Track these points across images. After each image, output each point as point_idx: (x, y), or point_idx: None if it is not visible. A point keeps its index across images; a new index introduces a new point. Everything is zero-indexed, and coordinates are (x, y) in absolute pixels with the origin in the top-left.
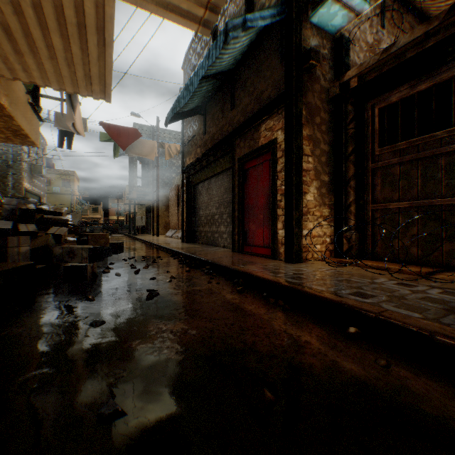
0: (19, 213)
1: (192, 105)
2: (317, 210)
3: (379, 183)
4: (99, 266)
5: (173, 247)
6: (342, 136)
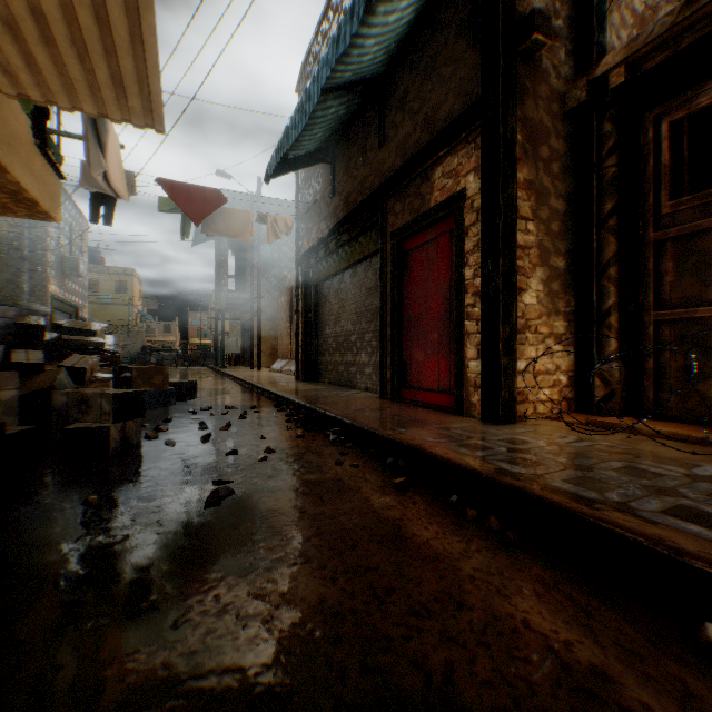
0: (16, 332)
1: (311, 145)
2: (543, 324)
3: (670, 268)
4: (145, 424)
5: (279, 389)
6: (591, 181)
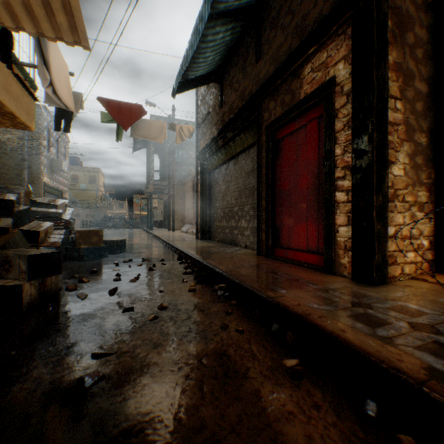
0: None
1: (205, 67)
2: (408, 193)
3: None
4: (75, 275)
5: (182, 245)
6: None
